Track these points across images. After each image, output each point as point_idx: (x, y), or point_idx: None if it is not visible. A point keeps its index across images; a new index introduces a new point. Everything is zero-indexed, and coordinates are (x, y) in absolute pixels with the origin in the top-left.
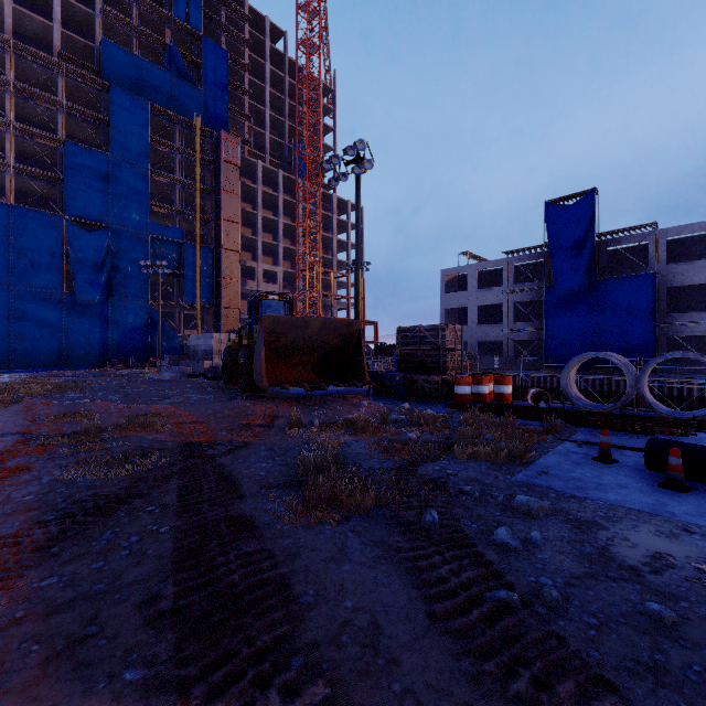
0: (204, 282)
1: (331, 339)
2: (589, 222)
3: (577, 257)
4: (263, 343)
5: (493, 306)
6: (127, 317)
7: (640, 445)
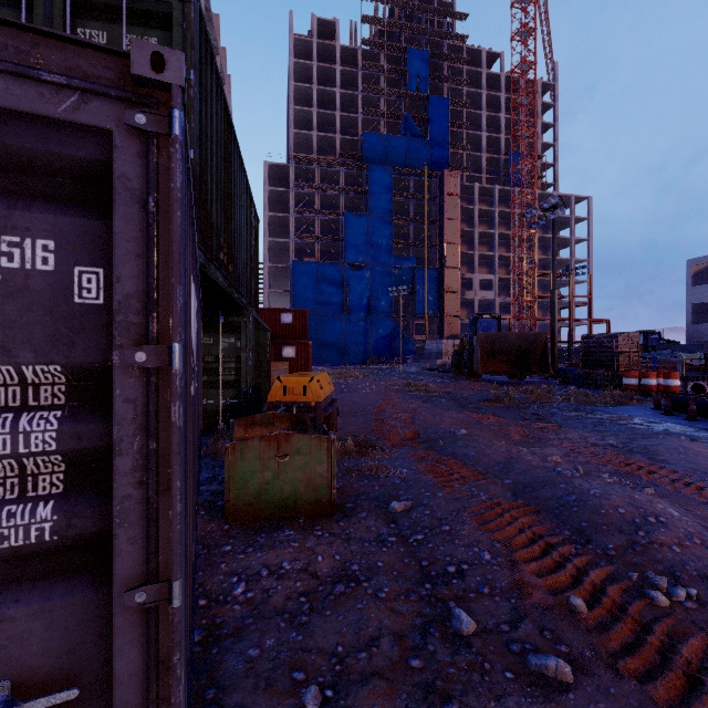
0: (430, 297)
1: (524, 345)
2: None
3: None
4: (479, 349)
5: None
6: (378, 328)
7: None
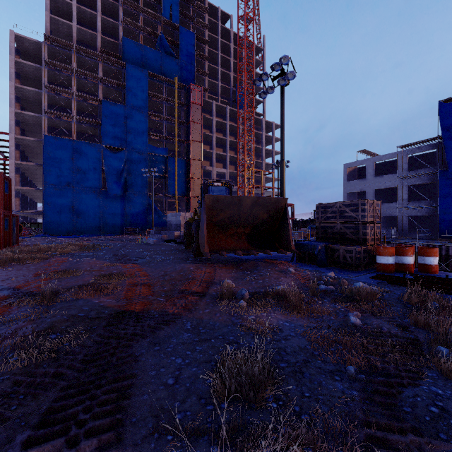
0: (180, 181)
1: (261, 214)
2: None
3: None
4: (205, 217)
5: (388, 189)
6: (135, 204)
7: None
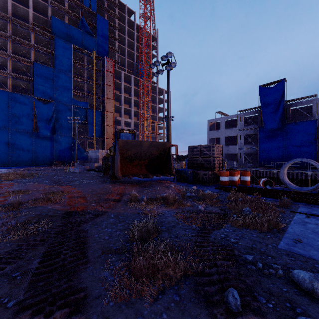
0: (97, 127)
1: (154, 152)
2: (281, 95)
3: (275, 112)
4: (118, 154)
5: (233, 137)
6: (62, 143)
7: None
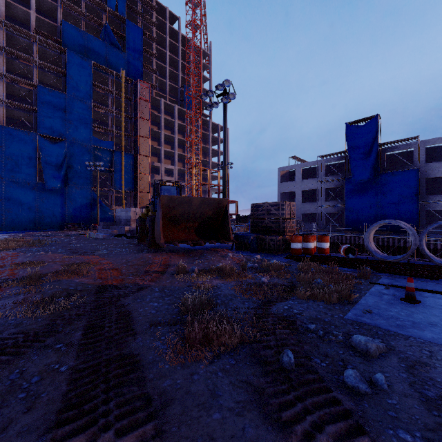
0: (127, 176)
1: (207, 211)
2: (374, 136)
3: (366, 159)
4: (160, 214)
5: (311, 190)
6: (78, 198)
7: (430, 287)
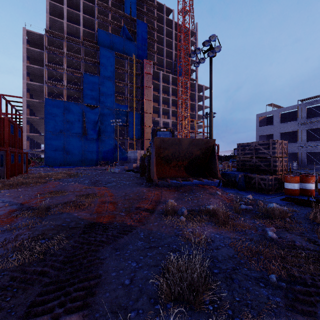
0: (137, 128)
1: (195, 151)
2: None
3: None
4: (154, 154)
5: (290, 132)
6: (106, 144)
7: None
